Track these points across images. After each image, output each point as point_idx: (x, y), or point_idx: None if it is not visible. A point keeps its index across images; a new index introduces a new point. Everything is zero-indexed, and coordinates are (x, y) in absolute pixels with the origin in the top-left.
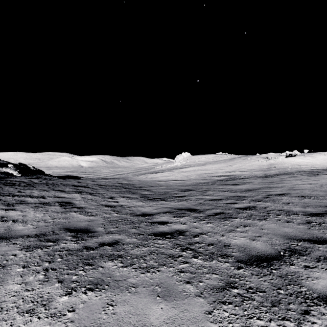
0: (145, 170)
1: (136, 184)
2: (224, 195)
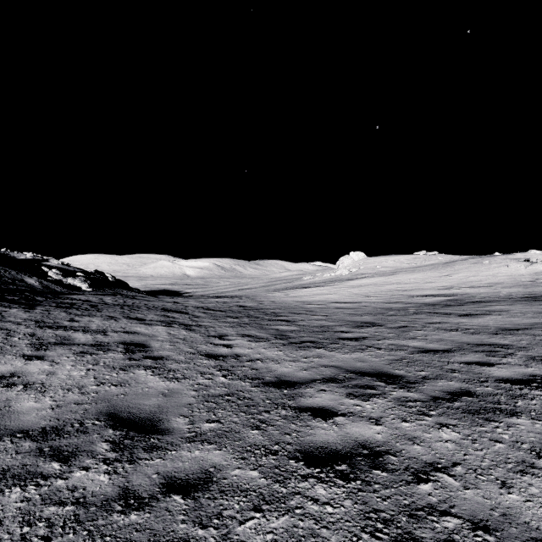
0: (286, 283)
1: (269, 308)
2: (453, 341)
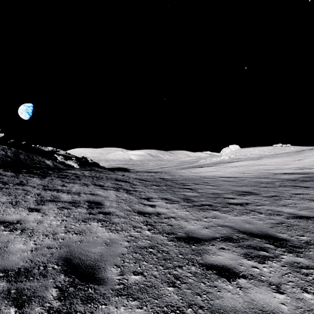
0: (188, 164)
1: (179, 180)
2: None
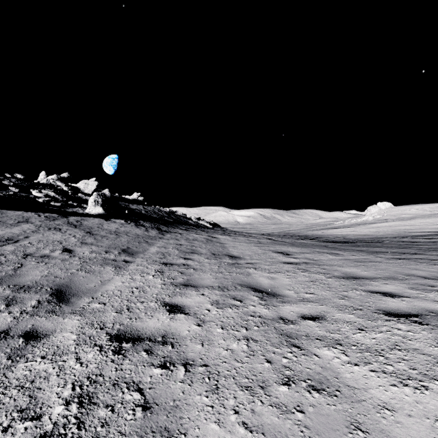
0: (321, 227)
1: (312, 235)
2: (398, 243)
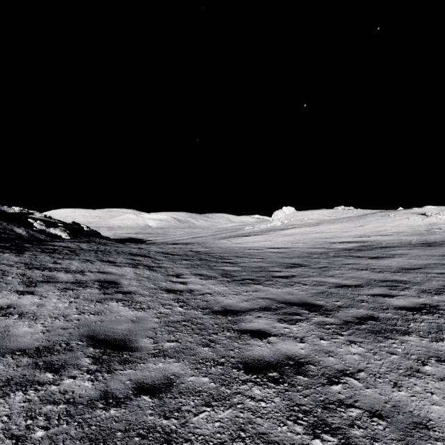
0: (230, 232)
1: (217, 253)
2: (363, 278)
